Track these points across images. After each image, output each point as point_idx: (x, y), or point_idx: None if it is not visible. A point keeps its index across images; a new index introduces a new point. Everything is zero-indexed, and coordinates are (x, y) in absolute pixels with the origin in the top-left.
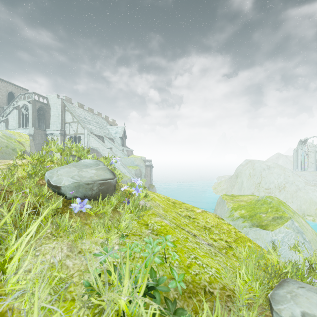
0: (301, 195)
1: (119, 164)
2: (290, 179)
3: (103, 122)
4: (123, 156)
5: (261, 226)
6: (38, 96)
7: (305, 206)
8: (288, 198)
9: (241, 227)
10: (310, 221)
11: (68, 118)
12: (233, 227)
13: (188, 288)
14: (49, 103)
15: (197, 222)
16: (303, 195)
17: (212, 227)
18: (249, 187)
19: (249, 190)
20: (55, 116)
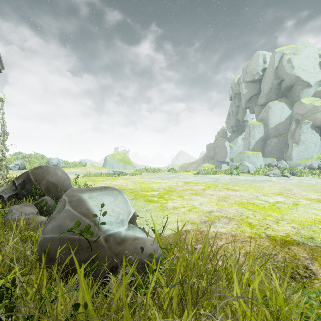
0: None
1: None
2: None
3: None
4: None
5: None
6: None
7: None
8: None
9: None
10: None
11: None
12: None
13: None
14: None
15: None
16: None
17: None
18: None
19: None
20: None
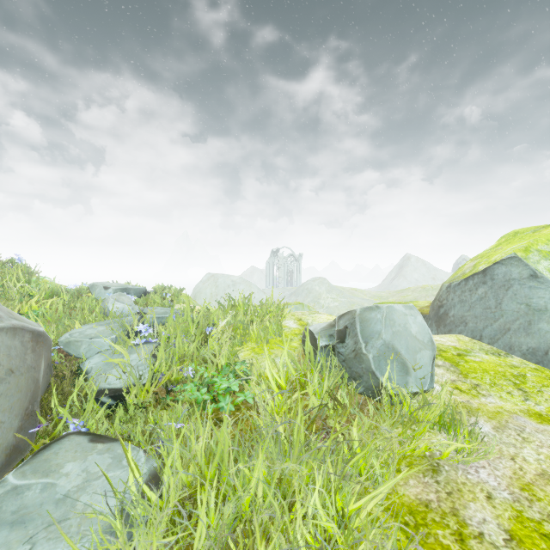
0: None
1: None
2: (256, 296)
3: None
4: None
5: None
6: None
7: None
8: None
9: None
10: None
11: None
12: None
13: None
14: None
15: None
16: None
17: None
18: None
19: None
20: None
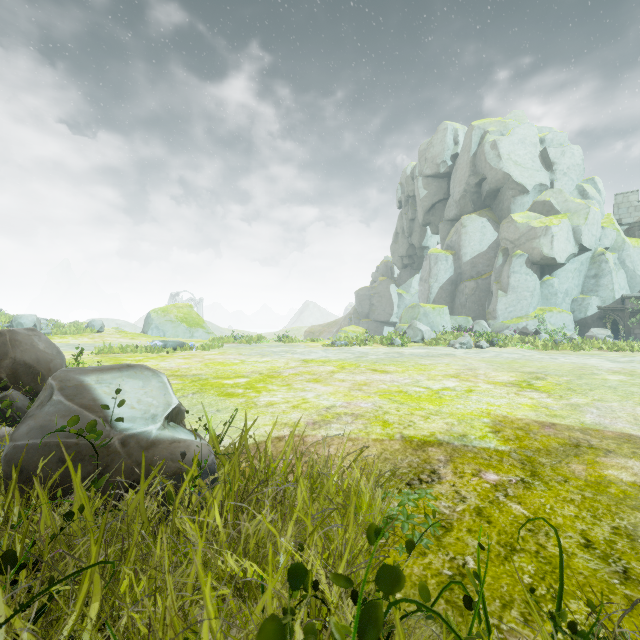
0: None
1: None
2: None
3: None
4: None
5: None
6: None
7: None
8: None
9: None
10: None
11: None
12: None
13: None
14: None
15: None
16: None
17: None
18: None
19: None
20: None
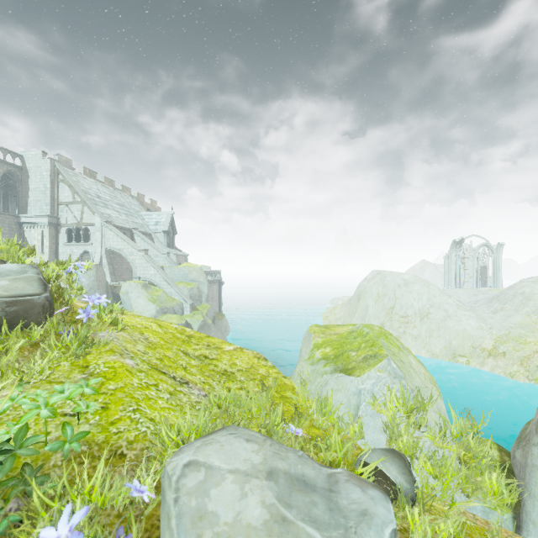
0: (451, 325)
1: (160, 279)
2: (437, 300)
3: (134, 204)
4: (169, 265)
5: (346, 370)
6: (4, 152)
7: (457, 341)
8: (432, 330)
9: (321, 374)
10: (463, 364)
11: (63, 194)
12: (277, 370)
13: (90, 451)
14: (26, 166)
15: (215, 364)
16: (454, 326)
17: (239, 371)
18: (377, 315)
19: (377, 320)
20: (39, 191)
